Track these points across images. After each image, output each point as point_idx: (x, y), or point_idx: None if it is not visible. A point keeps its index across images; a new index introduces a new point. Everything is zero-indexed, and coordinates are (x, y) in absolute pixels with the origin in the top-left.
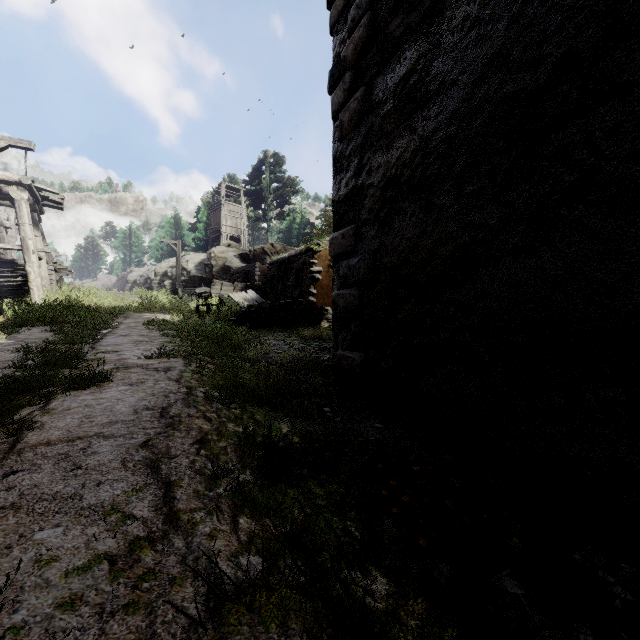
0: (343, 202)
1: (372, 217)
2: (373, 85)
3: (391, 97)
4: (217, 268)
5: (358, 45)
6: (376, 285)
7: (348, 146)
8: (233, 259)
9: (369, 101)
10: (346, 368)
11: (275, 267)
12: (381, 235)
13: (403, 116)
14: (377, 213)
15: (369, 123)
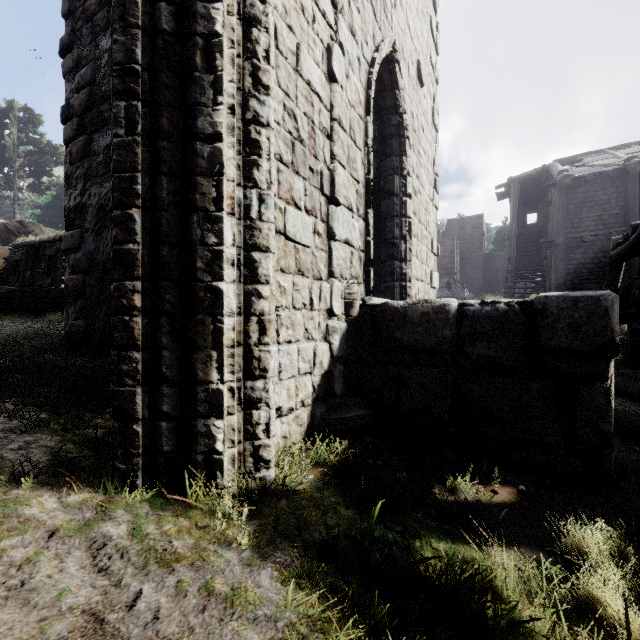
0: (73, 211)
1: (92, 227)
2: (92, 138)
3: (102, 153)
4: None
5: (82, 104)
6: (94, 273)
7: (76, 171)
8: None
9: (90, 147)
10: (74, 333)
11: (21, 251)
12: (97, 240)
13: (109, 169)
14: (94, 225)
15: (90, 162)
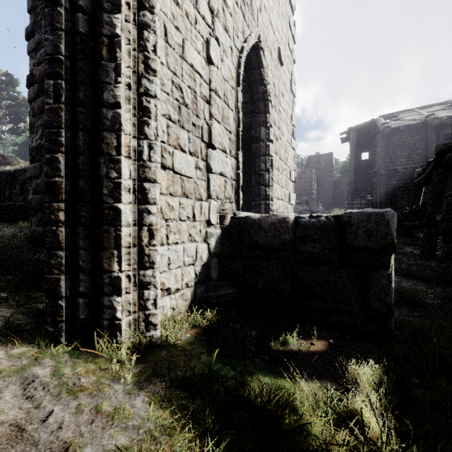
0: (35, 149)
1: None
2: None
3: None
4: None
5: (41, 74)
6: None
7: (37, 121)
8: None
9: None
10: (35, 236)
11: (2, 177)
12: None
13: None
14: None
15: None
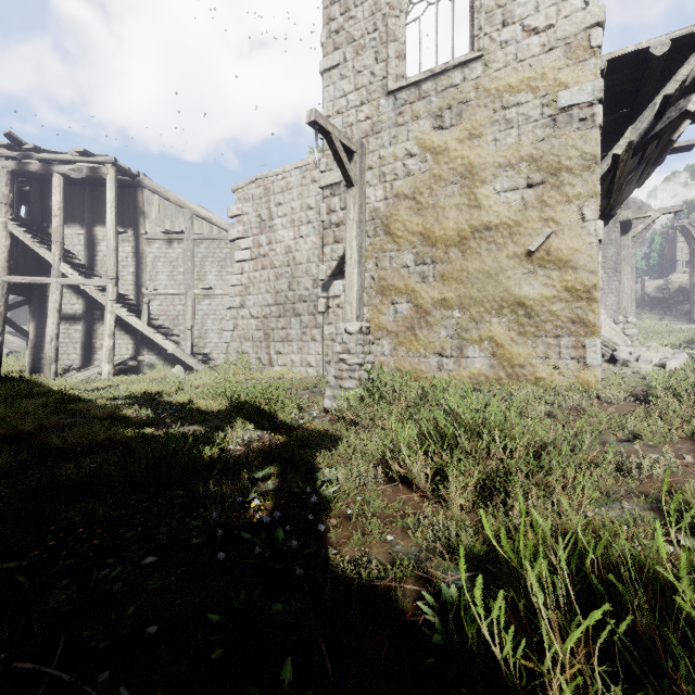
0: None
1: None
2: None
3: None
4: (673, 290)
5: None
6: None
7: None
8: (687, 282)
9: None
10: None
11: None
12: None
13: None
14: None
15: None
